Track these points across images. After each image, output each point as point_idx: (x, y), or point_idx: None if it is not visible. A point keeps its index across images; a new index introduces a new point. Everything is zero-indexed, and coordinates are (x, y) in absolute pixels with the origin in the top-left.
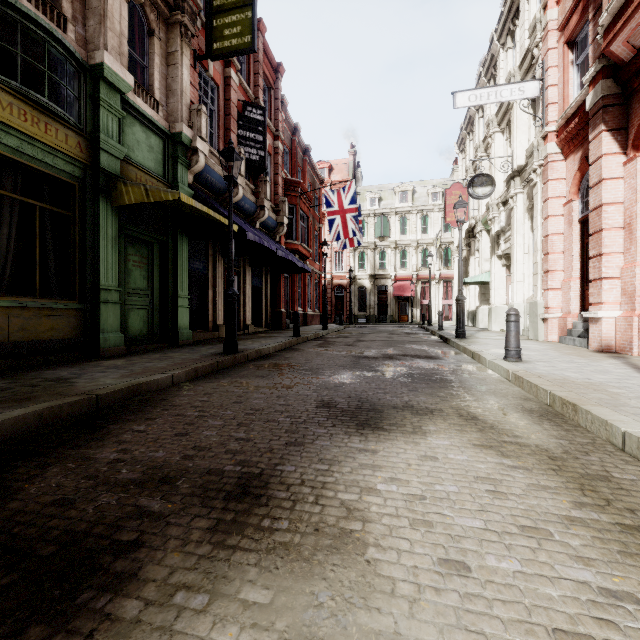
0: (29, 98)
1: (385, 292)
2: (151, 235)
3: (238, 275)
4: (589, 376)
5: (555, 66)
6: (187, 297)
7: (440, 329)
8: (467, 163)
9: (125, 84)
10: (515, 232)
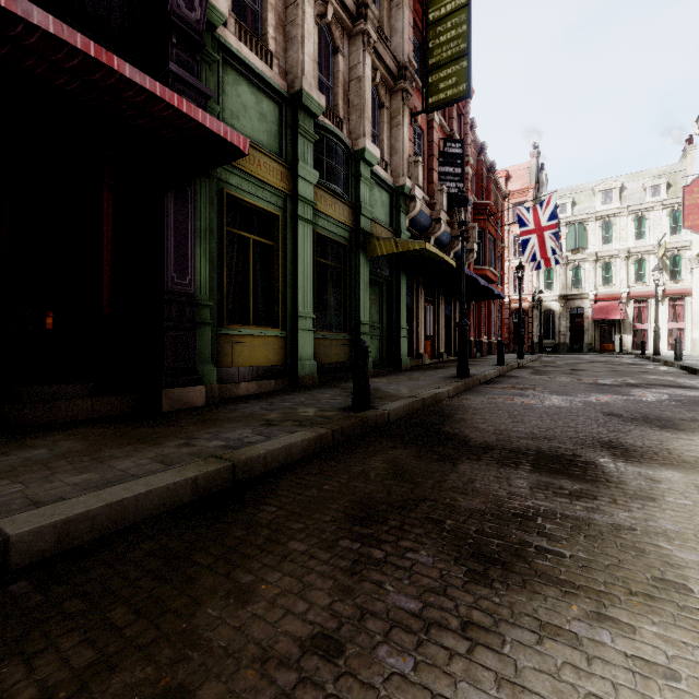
0: (328, 189)
1: (580, 315)
2: (383, 277)
3: (433, 305)
4: None
5: None
6: (406, 328)
7: (677, 359)
8: None
9: (375, 159)
10: None
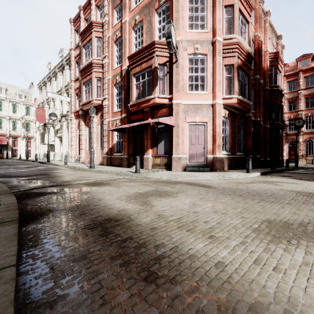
0: None
1: None
2: None
3: None
4: (78, 165)
5: (74, 97)
6: None
7: (36, 160)
8: (43, 96)
9: None
10: (63, 132)
